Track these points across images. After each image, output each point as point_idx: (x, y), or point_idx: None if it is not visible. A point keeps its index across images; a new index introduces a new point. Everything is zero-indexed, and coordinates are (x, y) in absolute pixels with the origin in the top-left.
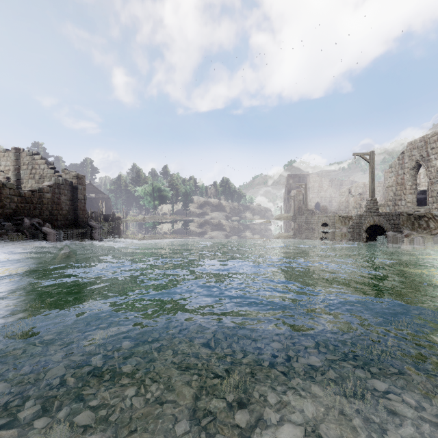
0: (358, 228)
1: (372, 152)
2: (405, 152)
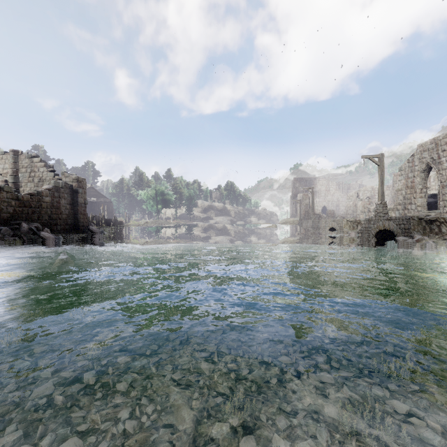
0: (367, 232)
1: (381, 154)
2: (415, 154)
